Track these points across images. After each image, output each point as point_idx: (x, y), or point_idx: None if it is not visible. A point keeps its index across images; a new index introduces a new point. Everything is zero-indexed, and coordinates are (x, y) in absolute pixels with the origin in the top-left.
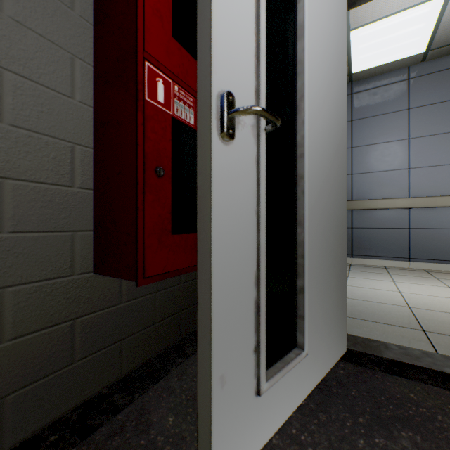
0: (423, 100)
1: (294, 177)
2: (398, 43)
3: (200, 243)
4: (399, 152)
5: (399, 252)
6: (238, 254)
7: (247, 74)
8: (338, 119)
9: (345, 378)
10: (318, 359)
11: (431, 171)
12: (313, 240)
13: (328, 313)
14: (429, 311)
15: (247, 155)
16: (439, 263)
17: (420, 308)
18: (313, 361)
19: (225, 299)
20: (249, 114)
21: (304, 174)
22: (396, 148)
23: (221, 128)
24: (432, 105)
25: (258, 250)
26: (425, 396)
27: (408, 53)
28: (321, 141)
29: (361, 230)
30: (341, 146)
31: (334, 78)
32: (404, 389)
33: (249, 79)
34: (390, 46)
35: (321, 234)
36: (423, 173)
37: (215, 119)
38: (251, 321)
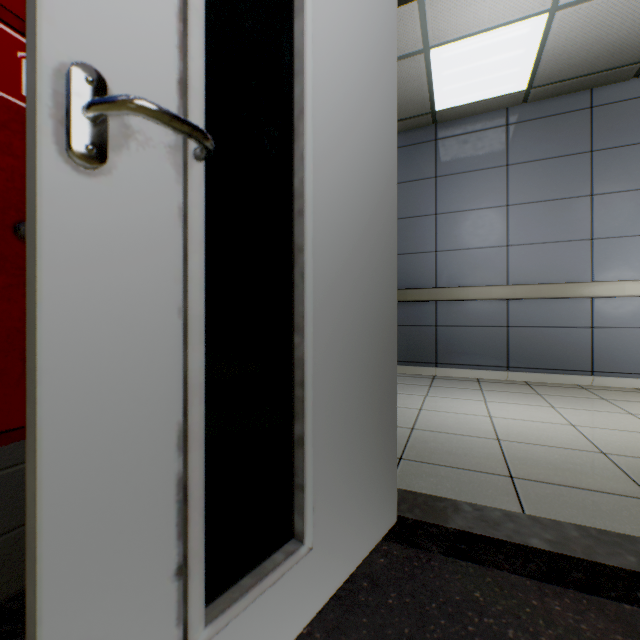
0: (525, 155)
1: (291, 249)
2: (492, 74)
3: (28, 378)
4: (496, 223)
5: (495, 359)
6: (129, 394)
7: (157, 46)
8: (381, 161)
9: (384, 573)
10: (340, 548)
11: (534, 250)
12: (329, 355)
13: (361, 469)
14: (523, 445)
15: (155, 202)
16: (543, 373)
17: (512, 440)
18: (329, 554)
19: (84, 490)
20: (119, 111)
21: (305, 244)
22: (492, 217)
23: (67, 138)
24: (535, 162)
25: (185, 383)
26: (496, 593)
27: (505, 88)
28: (346, 193)
29: (448, 330)
30: (387, 205)
31: (372, 95)
32: (468, 583)
33: (163, 57)
34: (483, 77)
35: (346, 344)
36: (525, 252)
37: (50, 119)
38: (168, 520)
